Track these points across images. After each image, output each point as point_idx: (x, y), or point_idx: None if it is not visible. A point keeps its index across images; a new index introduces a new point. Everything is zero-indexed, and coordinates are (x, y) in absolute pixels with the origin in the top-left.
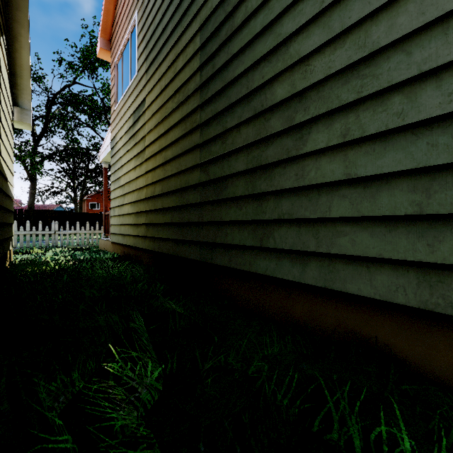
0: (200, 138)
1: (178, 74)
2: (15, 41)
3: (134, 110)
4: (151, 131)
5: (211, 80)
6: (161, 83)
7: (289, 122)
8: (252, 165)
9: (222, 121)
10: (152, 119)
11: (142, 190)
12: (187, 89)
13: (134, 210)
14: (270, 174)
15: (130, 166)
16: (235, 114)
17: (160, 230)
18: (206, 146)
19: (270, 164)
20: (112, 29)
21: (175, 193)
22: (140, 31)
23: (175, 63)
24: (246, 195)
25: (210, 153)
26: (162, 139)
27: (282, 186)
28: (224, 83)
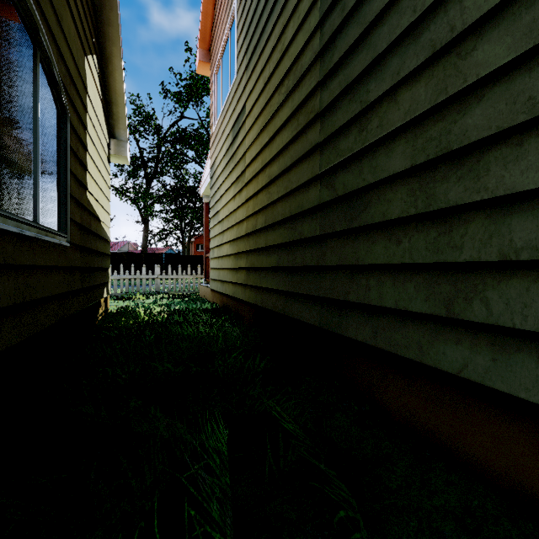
0: (320, 133)
1: (287, 50)
2: (108, 63)
3: (233, 123)
4: (253, 144)
5: (338, 33)
6: (264, 74)
7: (535, 33)
8: (425, 157)
9: (359, 93)
10: (253, 127)
11: (242, 223)
12: (299, 66)
13: (233, 250)
14: (472, 166)
15: (229, 195)
16: (385, 71)
17: (263, 277)
18: (330, 145)
19: (472, 145)
20: (212, 35)
21: (283, 224)
22: (240, 19)
23: (283, 36)
24: (411, 216)
25: (337, 154)
26: (265, 151)
27: (513, 186)
28: (364, 26)
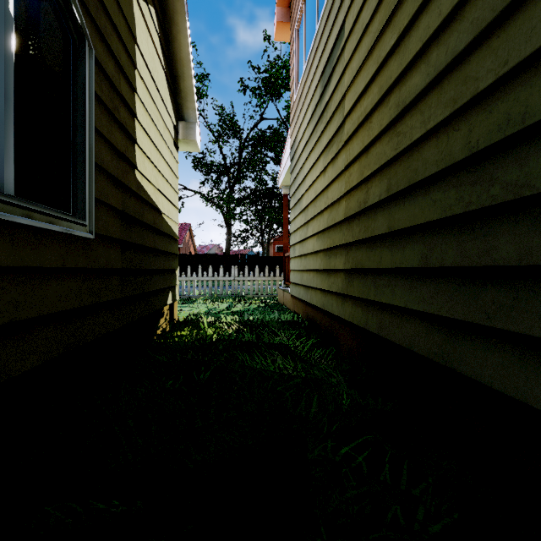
0: None
1: None
2: (172, 25)
3: (323, 67)
4: (358, 73)
5: None
6: None
7: None
8: None
9: None
10: (360, 45)
11: (338, 204)
12: None
13: (323, 245)
14: None
15: (316, 171)
16: None
17: (382, 285)
18: None
19: None
20: None
21: (442, 181)
22: None
23: None
24: None
25: None
26: (389, 65)
27: None
28: None
